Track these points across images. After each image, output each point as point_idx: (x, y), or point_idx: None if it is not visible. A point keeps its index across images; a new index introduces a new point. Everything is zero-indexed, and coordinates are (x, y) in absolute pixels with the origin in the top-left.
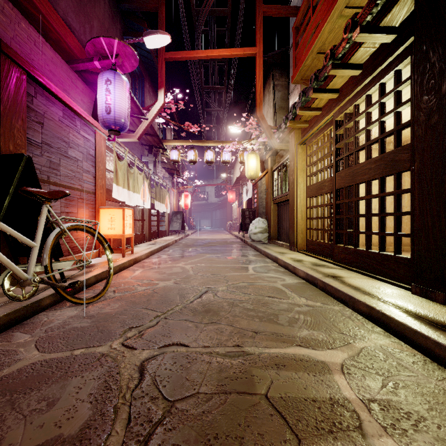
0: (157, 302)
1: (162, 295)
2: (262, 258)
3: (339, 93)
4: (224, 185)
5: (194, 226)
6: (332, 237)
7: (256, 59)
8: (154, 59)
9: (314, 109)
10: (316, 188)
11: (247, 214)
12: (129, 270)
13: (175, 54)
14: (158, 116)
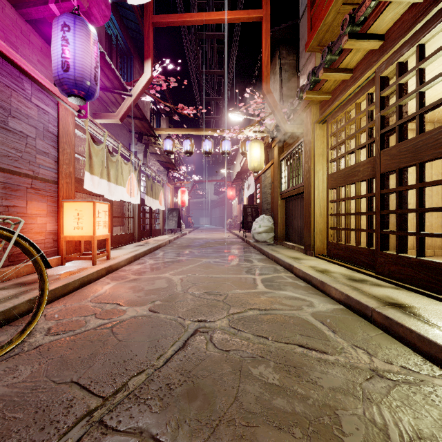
0: (104, 363)
1: (122, 340)
2: (271, 265)
3: (385, 39)
4: (224, 182)
5: (192, 224)
6: (369, 240)
7: (263, 24)
8: (142, 31)
9: (343, 71)
10: (342, 176)
11: (249, 211)
12: (96, 285)
13: (165, 18)
14: (151, 104)
